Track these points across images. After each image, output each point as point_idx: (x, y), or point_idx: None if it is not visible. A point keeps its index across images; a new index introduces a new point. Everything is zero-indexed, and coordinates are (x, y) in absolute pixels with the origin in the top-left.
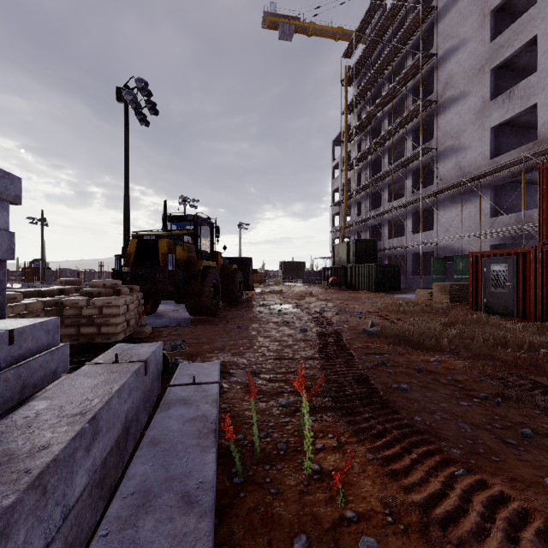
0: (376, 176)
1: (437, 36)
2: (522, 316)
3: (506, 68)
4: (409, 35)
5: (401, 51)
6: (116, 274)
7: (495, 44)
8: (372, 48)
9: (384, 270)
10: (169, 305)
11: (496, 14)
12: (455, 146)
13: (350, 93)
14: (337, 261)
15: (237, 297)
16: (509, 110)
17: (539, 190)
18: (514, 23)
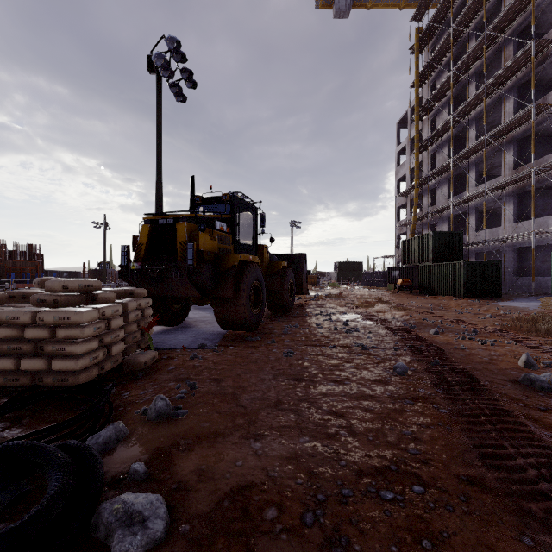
0: (459, 154)
1: None
2: None
3: None
4: None
5: None
6: (124, 272)
7: None
8: None
9: (478, 269)
10: (207, 311)
11: None
12: None
13: (422, 60)
14: (407, 260)
15: (288, 303)
16: None
17: None
18: None
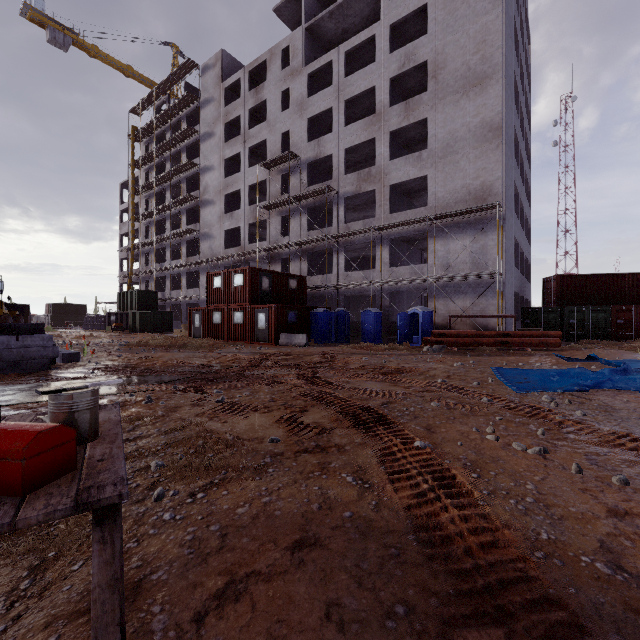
0: (159, 238)
1: (200, 152)
2: (203, 337)
3: (235, 195)
4: (183, 138)
5: (179, 144)
6: None
7: (227, 181)
8: (157, 124)
9: (161, 316)
10: None
11: (229, 160)
12: (210, 234)
13: (137, 153)
14: (122, 307)
15: None
16: (232, 224)
17: (207, 283)
18: (233, 175)
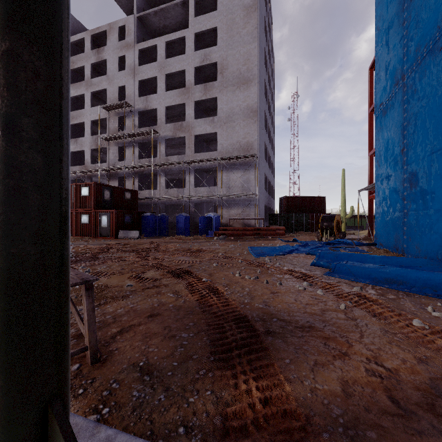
0: None
1: None
2: None
3: (79, 126)
4: None
5: None
6: None
7: (72, 114)
8: None
9: None
10: None
11: (74, 98)
12: None
13: None
14: None
15: None
16: (76, 148)
17: None
18: (78, 110)
